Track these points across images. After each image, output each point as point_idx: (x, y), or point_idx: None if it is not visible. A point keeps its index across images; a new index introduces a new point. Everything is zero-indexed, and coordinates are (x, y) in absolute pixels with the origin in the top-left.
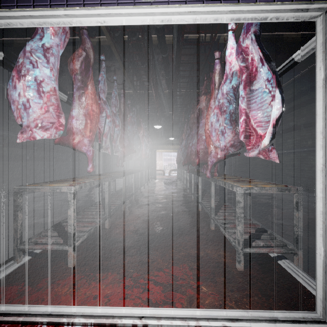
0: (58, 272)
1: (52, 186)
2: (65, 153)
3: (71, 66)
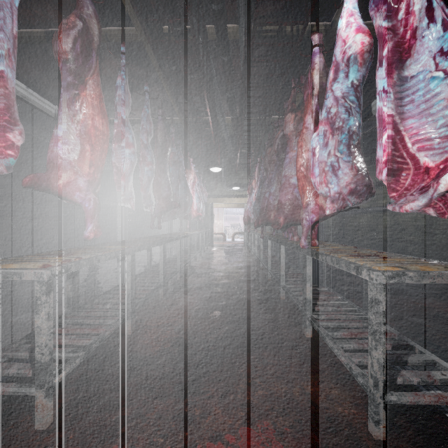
0: (11, 445)
1: (6, 268)
2: (79, 208)
3: (57, 47)
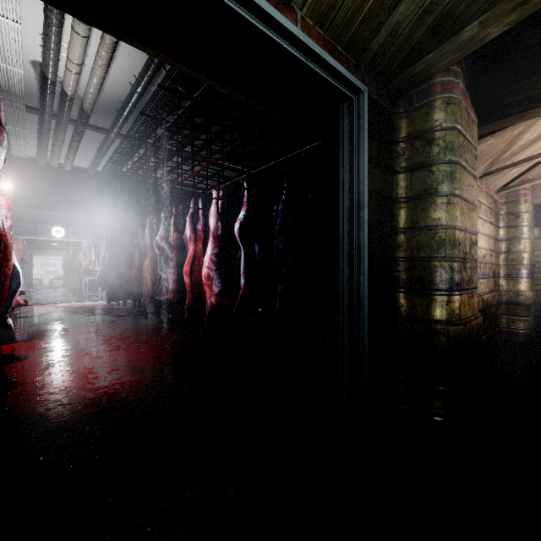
0: None
1: None
2: None
3: None
